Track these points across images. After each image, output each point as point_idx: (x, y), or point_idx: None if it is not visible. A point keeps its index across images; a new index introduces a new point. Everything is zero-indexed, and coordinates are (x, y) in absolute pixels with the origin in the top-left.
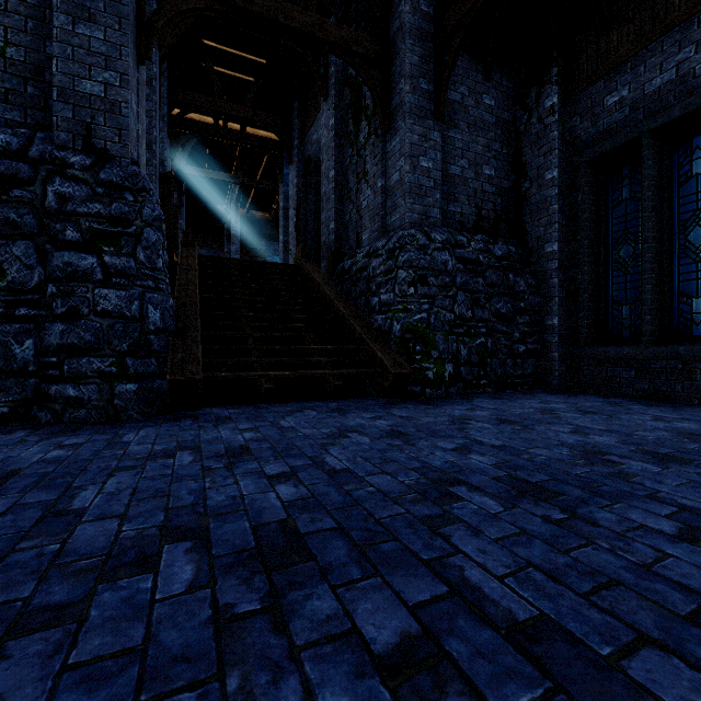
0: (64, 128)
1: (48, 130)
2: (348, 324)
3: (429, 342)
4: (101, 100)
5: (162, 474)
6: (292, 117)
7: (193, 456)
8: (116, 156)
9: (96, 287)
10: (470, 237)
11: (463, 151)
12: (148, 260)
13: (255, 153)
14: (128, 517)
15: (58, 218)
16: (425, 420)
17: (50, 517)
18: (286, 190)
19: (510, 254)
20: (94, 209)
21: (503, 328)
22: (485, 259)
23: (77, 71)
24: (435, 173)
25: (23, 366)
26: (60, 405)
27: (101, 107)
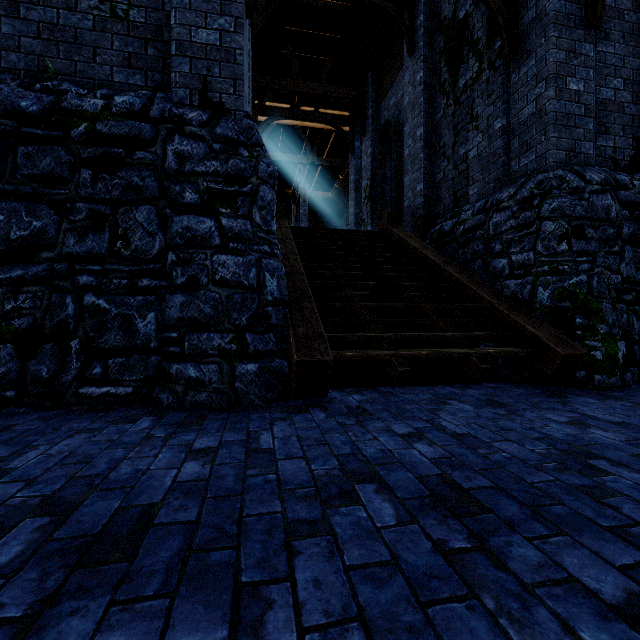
0: (181, 84)
1: (166, 92)
2: (468, 292)
3: (593, 312)
4: (216, 49)
5: (379, 562)
6: (366, 88)
7: (387, 500)
8: (231, 109)
9: (214, 253)
10: (628, 176)
11: (616, 68)
12: (263, 221)
13: (323, 134)
14: None
15: (177, 180)
16: None
17: None
18: (357, 162)
19: None
20: (211, 167)
21: None
22: None
23: (193, 21)
24: (586, 96)
25: (145, 342)
26: (181, 387)
27: (216, 57)
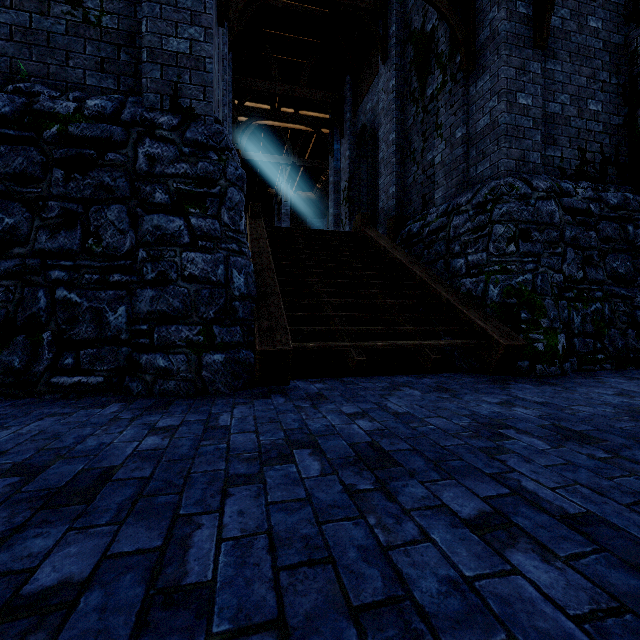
0: (152, 89)
1: (138, 96)
2: (429, 289)
3: (537, 308)
4: (186, 57)
5: (295, 499)
6: (344, 92)
7: (317, 460)
8: (201, 114)
9: (184, 251)
10: (573, 184)
11: (564, 85)
12: (232, 221)
13: (305, 135)
14: (292, 633)
15: (148, 181)
16: (582, 410)
17: (158, 608)
18: (336, 164)
19: (627, 202)
20: (181, 169)
21: (621, 291)
22: (596, 208)
23: (164, 30)
24: (534, 111)
25: (116, 334)
26: (150, 376)
27: (186, 65)
